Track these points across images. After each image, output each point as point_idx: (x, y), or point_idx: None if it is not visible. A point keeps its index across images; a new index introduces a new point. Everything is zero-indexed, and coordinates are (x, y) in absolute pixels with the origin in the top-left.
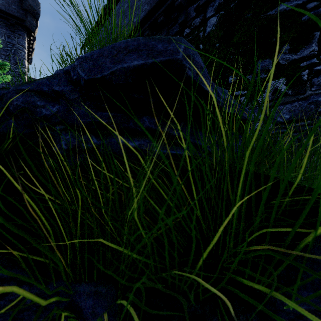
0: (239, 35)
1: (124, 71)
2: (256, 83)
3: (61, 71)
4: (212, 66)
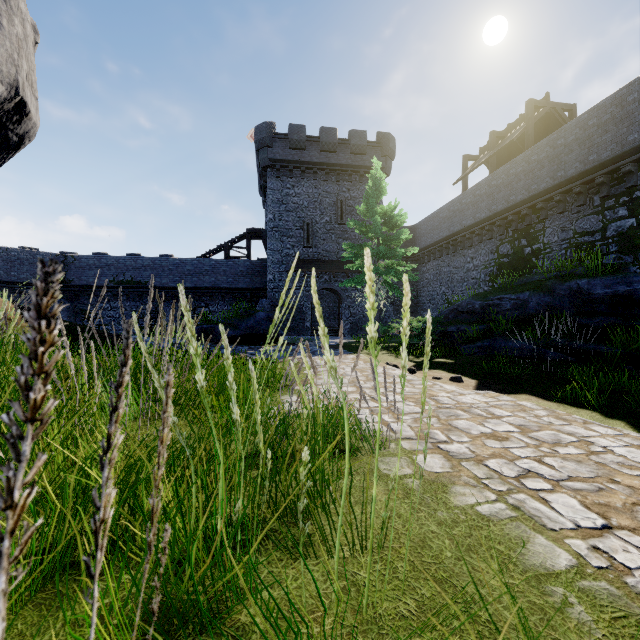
0: None
1: (611, 291)
2: None
3: (555, 281)
4: None
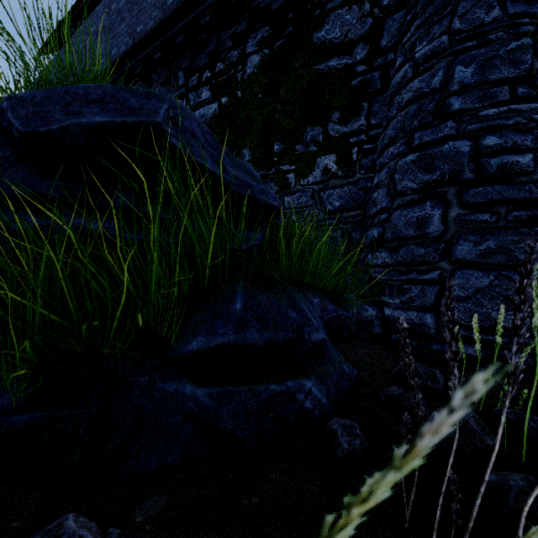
0: (287, 88)
1: (82, 128)
2: (305, 156)
3: None
4: (254, 126)
